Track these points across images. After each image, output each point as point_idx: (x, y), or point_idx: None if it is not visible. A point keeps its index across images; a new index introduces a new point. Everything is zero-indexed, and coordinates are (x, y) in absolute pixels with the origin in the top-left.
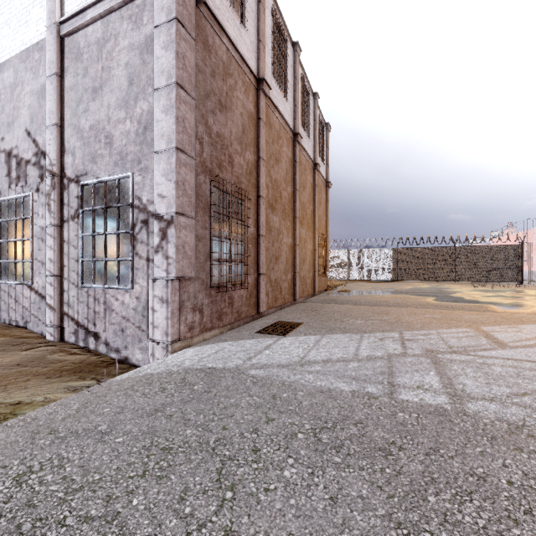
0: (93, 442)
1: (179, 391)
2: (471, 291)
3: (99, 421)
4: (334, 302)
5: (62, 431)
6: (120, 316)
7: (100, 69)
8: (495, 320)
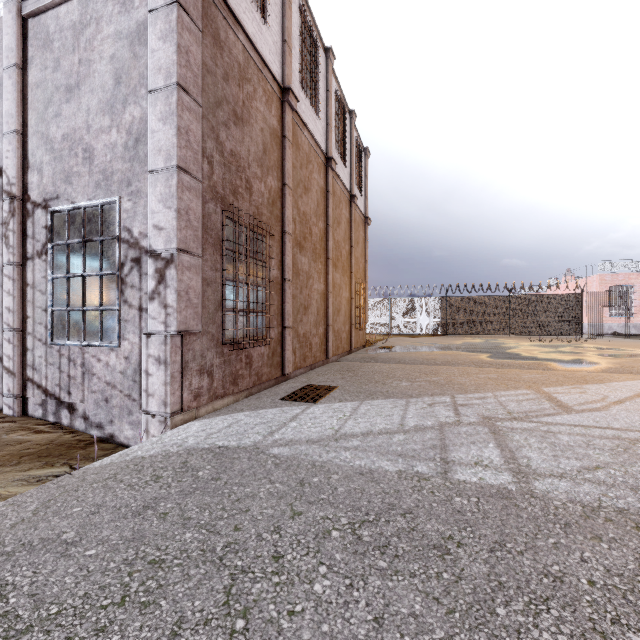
0: (53, 558)
1: (178, 479)
2: (529, 347)
3: (64, 527)
4: (374, 361)
5: (9, 544)
6: (103, 382)
7: (76, 62)
8: (557, 379)
